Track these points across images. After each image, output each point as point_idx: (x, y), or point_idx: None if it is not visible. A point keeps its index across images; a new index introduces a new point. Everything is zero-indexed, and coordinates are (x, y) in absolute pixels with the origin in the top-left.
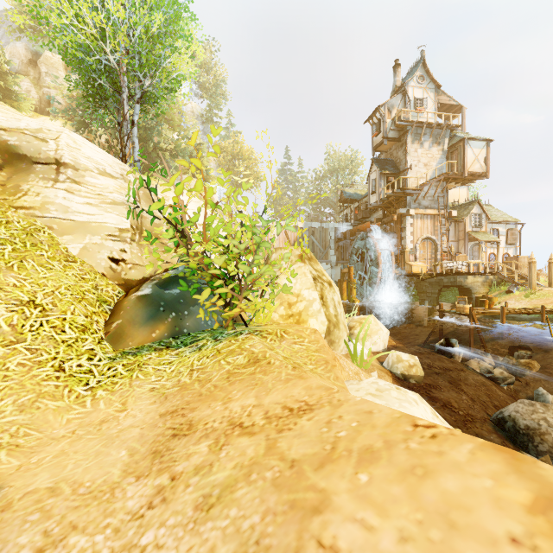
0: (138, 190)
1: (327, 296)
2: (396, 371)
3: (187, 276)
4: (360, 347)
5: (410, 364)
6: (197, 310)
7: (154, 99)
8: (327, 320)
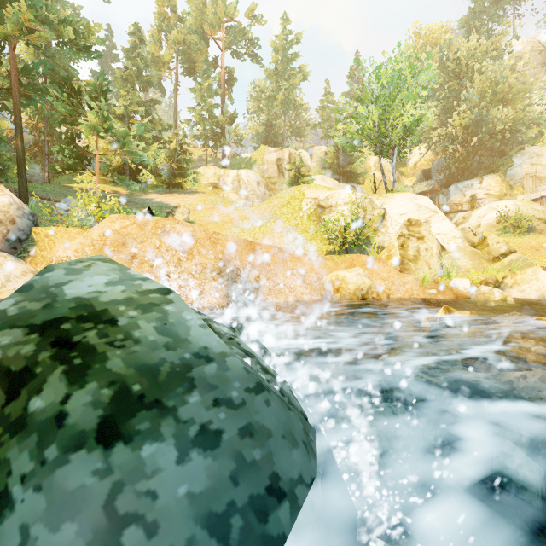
0: (367, 205)
1: (410, 245)
2: (471, 297)
3: (332, 239)
4: (459, 282)
5: (480, 292)
6: (351, 254)
7: (409, 136)
8: (401, 257)
